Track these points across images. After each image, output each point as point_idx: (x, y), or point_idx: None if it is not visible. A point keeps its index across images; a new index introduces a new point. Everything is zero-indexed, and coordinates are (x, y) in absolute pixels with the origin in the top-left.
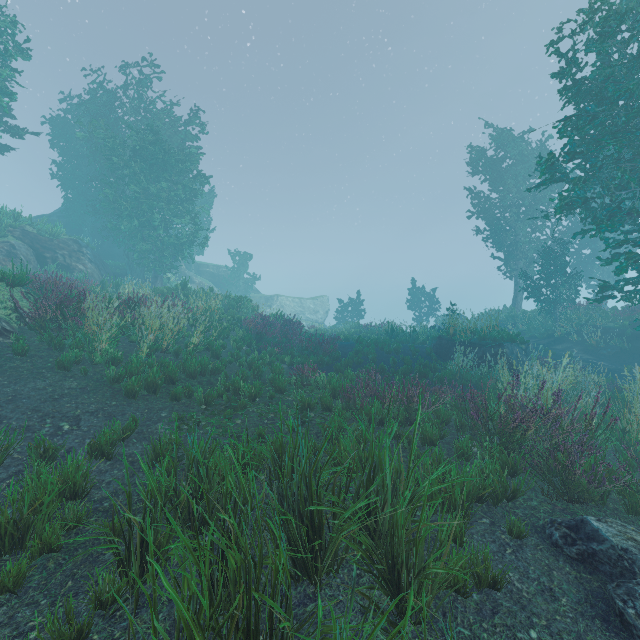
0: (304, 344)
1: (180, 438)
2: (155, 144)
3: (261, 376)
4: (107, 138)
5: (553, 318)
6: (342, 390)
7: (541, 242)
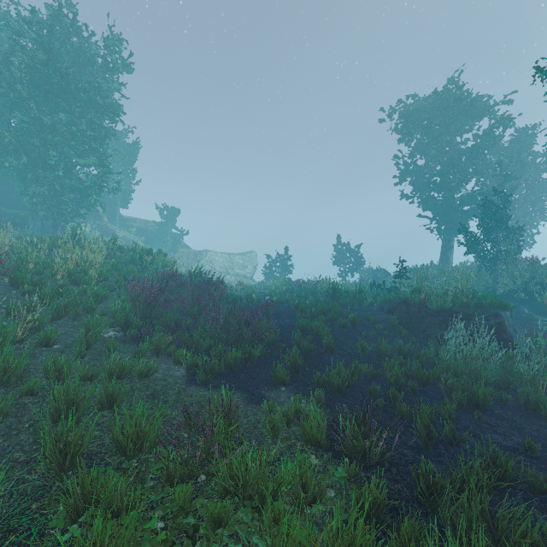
0: (221, 322)
1: None
2: (47, 63)
3: (73, 460)
4: None
5: (494, 275)
6: None
7: None
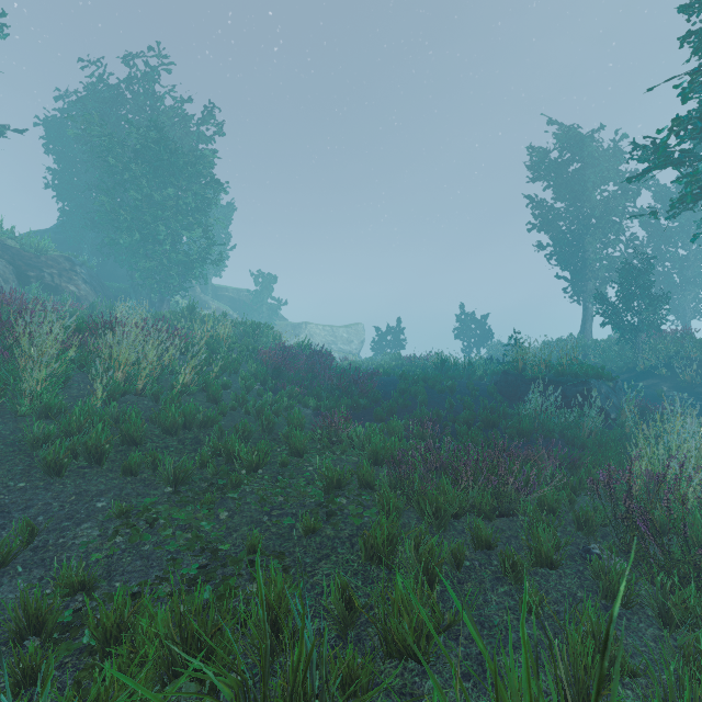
0: (334, 382)
1: (110, 557)
2: (159, 142)
3: (273, 429)
4: (103, 136)
5: (634, 348)
6: (387, 452)
7: (614, 259)
